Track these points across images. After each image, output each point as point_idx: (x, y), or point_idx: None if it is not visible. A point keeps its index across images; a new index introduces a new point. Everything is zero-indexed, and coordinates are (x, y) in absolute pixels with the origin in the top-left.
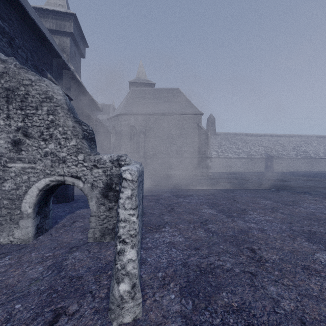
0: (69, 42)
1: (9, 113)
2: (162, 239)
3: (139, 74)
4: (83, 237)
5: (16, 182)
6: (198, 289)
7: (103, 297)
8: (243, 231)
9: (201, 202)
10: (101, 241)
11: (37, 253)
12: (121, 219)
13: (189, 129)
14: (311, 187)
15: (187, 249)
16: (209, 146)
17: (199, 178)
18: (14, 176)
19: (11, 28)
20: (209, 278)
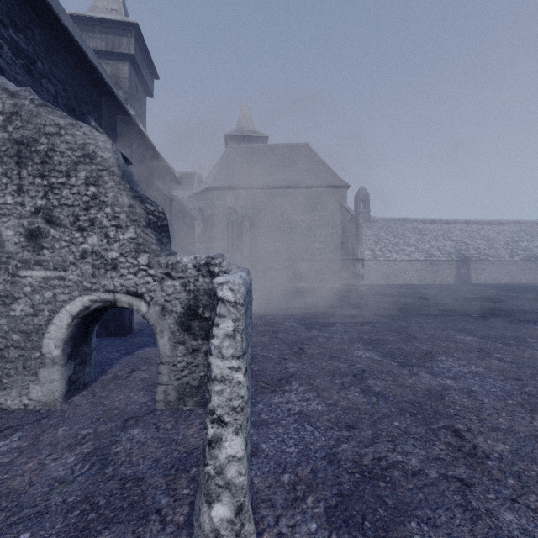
0: (127, 70)
1: (22, 183)
2: (287, 405)
3: (242, 121)
4: (147, 399)
5: (34, 303)
6: (362, 513)
7: (181, 524)
8: (433, 392)
9: (350, 338)
10: (179, 407)
11: (68, 429)
12: (215, 377)
13: (326, 211)
14: None
15: (333, 427)
16: (359, 240)
17: (344, 294)
18: (30, 292)
19: (30, 42)
20: (380, 489)
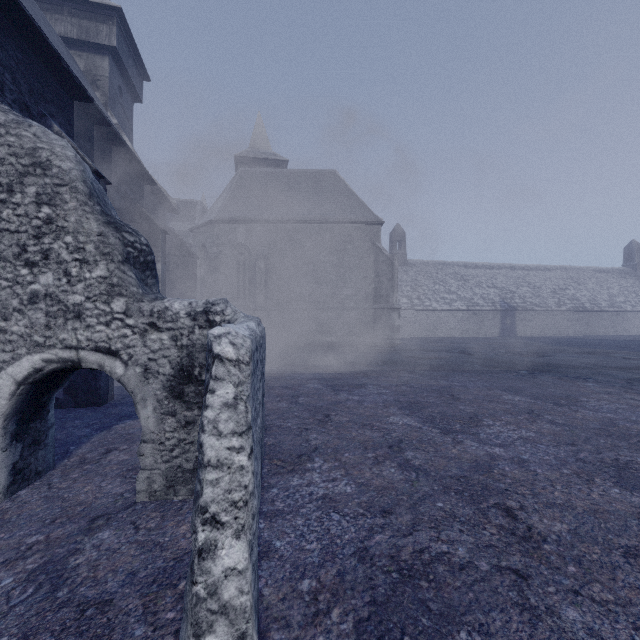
0: (107, 66)
1: None
2: (308, 489)
3: (256, 140)
4: (125, 488)
5: None
6: (401, 625)
7: None
8: (481, 464)
9: (385, 402)
10: (167, 498)
11: (7, 537)
12: (208, 462)
13: (357, 252)
14: (594, 366)
15: (364, 513)
16: (395, 286)
17: (377, 349)
18: None
19: None
20: (423, 590)
